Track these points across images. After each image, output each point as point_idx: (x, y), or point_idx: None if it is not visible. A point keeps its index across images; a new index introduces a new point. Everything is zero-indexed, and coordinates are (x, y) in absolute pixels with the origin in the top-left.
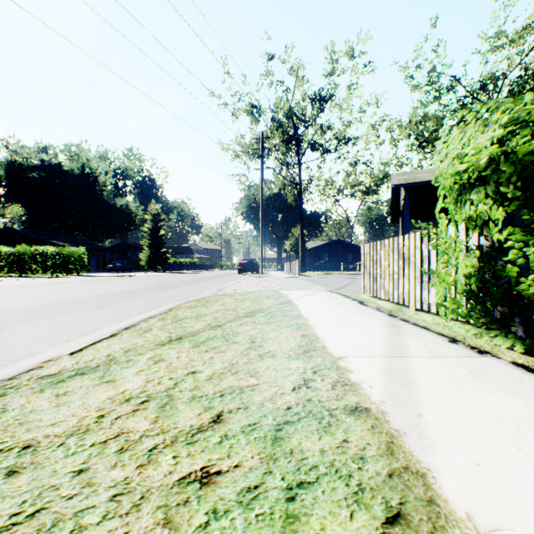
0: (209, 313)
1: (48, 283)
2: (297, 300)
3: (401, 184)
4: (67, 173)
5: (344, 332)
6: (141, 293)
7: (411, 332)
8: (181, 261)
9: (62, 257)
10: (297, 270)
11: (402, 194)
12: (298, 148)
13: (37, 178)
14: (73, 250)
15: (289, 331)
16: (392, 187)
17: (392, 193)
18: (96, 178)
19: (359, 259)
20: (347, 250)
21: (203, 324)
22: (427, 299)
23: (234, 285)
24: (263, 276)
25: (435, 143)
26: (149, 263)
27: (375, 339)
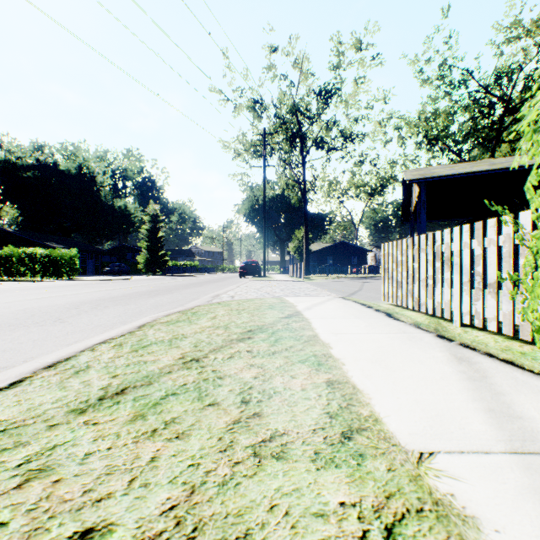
0: (190, 333)
1: (29, 287)
2: (307, 312)
3: (417, 179)
4: (63, 173)
5: (393, 374)
6: (123, 300)
7: (501, 374)
8: (181, 264)
9: (52, 259)
10: (302, 273)
11: (416, 192)
12: (302, 146)
13: (31, 177)
14: (64, 252)
15: (305, 373)
16: (403, 184)
17: (403, 192)
18: (93, 178)
19: (364, 262)
20: (352, 253)
21: (173, 357)
22: (482, 313)
23: (233, 290)
24: (265, 280)
25: (537, 74)
26: (147, 266)
27: (453, 392)
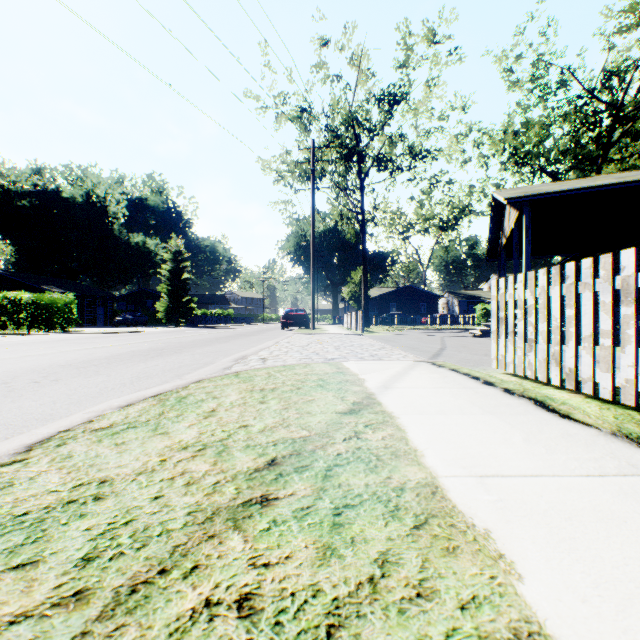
0: (123, 475)
1: None
2: (387, 396)
3: (520, 197)
4: (67, 201)
5: None
6: (97, 366)
7: None
8: (212, 313)
9: (42, 306)
10: (360, 325)
11: (512, 217)
12: (360, 166)
13: (27, 207)
14: (56, 297)
15: None
16: (492, 210)
17: (491, 220)
18: (105, 208)
19: (435, 311)
20: (420, 299)
21: None
22: None
23: (269, 349)
24: (314, 333)
25: None
26: (168, 315)
27: None
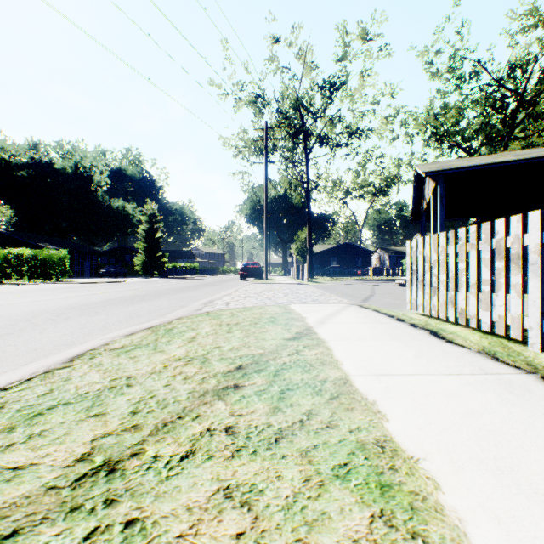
0: (141, 374)
1: (4, 291)
2: (322, 328)
3: (435, 171)
4: (59, 172)
5: None
6: (95, 308)
7: None
8: (181, 266)
9: (40, 261)
10: (305, 276)
11: (430, 187)
12: (305, 143)
13: (25, 176)
14: (52, 253)
15: (360, 540)
16: (415, 180)
17: (414, 188)
18: (90, 177)
19: (369, 264)
20: (356, 254)
21: (67, 454)
22: None
23: (230, 295)
24: (267, 282)
25: None
26: (144, 267)
27: None
